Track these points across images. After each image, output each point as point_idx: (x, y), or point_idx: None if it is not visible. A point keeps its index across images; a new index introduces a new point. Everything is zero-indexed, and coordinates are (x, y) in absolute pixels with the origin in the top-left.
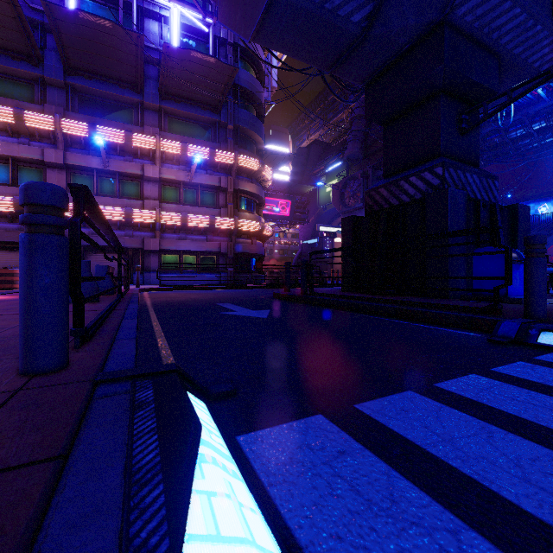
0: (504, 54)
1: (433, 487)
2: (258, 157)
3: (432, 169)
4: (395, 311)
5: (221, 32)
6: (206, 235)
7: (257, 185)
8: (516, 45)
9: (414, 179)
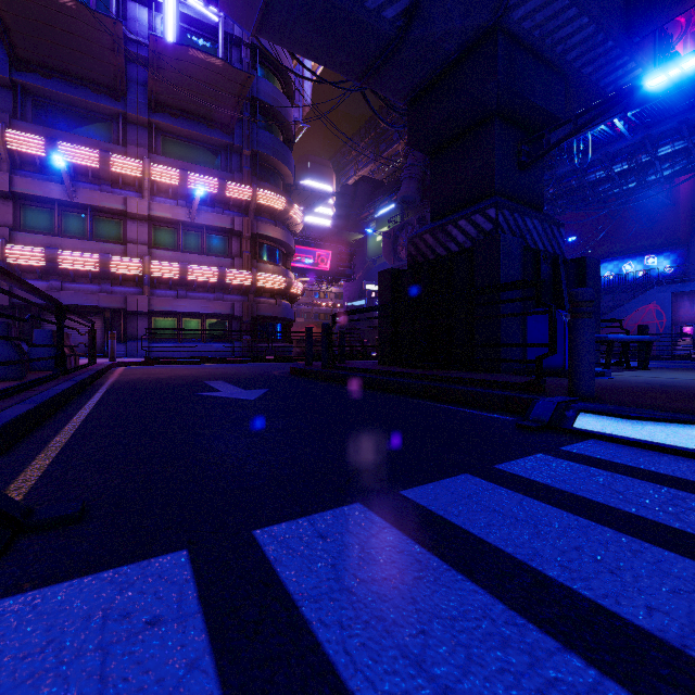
0: (571, 74)
1: (249, 690)
2: (285, 193)
3: (484, 211)
4: (423, 389)
5: (234, 28)
6: (214, 292)
7: (282, 229)
8: (585, 63)
9: (463, 223)
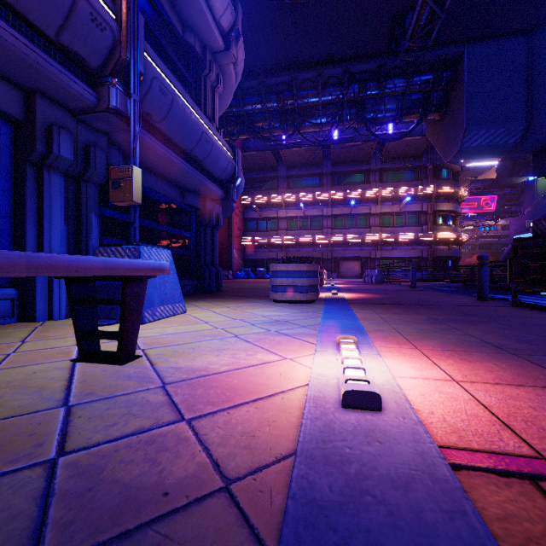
0: None
1: None
2: (454, 181)
3: None
4: None
5: None
6: (411, 245)
7: (453, 203)
8: None
9: None
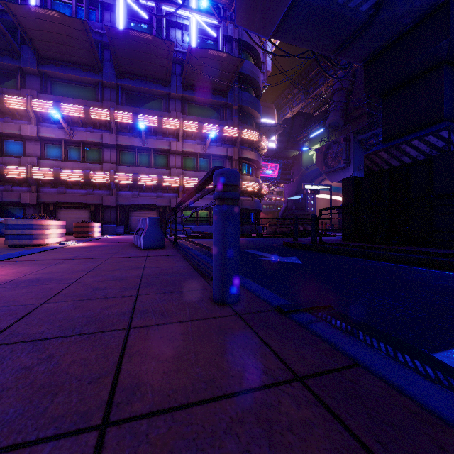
0: None
1: None
2: (257, 130)
3: (436, 133)
4: (418, 260)
5: (228, 31)
6: None
7: (255, 153)
8: None
9: (416, 142)
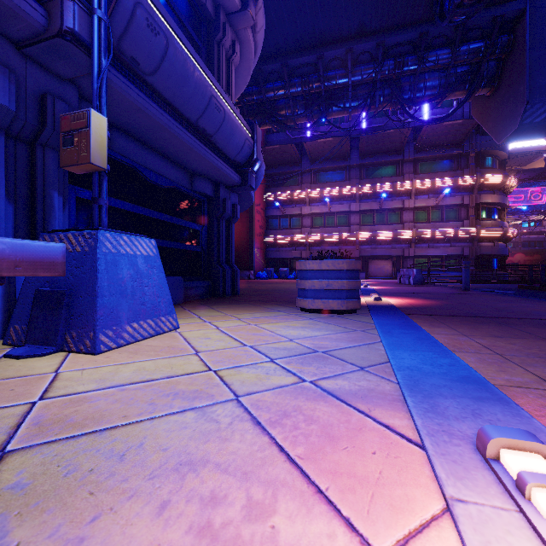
0: None
1: None
2: (501, 170)
3: None
4: None
5: None
6: (449, 242)
7: (499, 194)
8: None
9: None
